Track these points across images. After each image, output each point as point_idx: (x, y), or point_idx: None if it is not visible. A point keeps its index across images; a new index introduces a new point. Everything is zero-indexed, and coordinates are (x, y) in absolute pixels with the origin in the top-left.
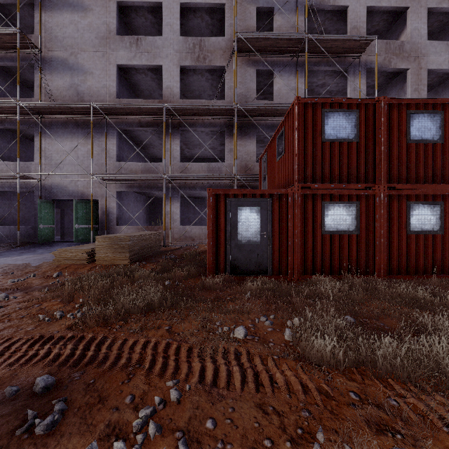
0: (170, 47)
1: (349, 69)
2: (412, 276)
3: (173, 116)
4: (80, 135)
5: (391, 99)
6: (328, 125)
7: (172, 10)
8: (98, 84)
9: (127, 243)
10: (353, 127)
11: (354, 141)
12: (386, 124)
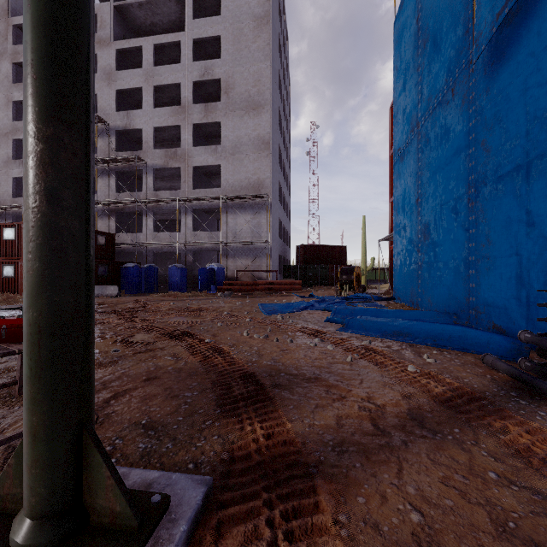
0: None
1: (143, 170)
2: None
3: None
4: None
5: None
6: (5, 234)
7: None
8: (3, 190)
9: None
10: (14, 234)
11: (14, 240)
12: None
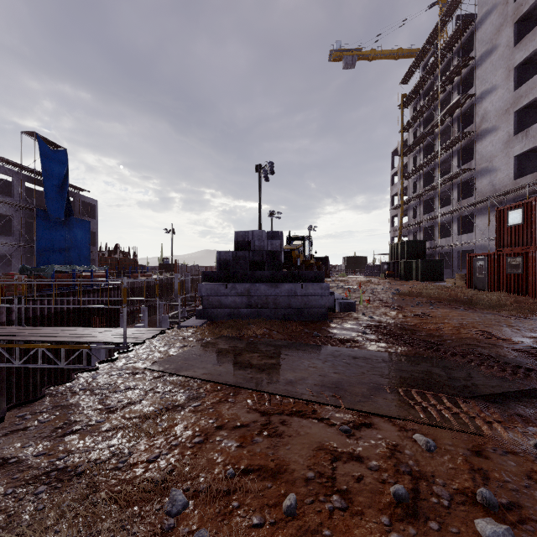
0: None
1: None
2: None
3: None
4: (494, 212)
5: None
6: (509, 218)
7: None
8: (503, 175)
9: (464, 277)
10: (520, 216)
11: (521, 224)
12: (536, 211)
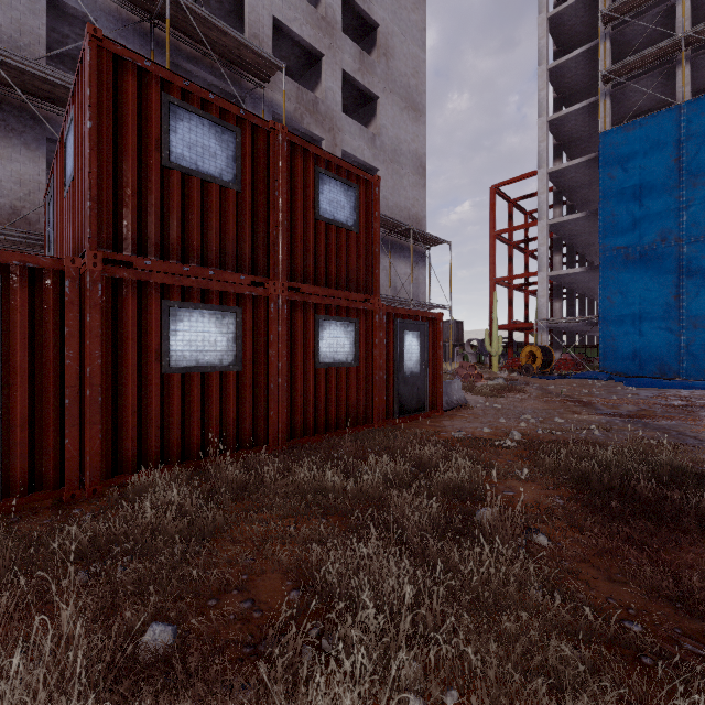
0: None
1: (248, 100)
2: (322, 435)
3: None
4: None
5: (294, 136)
6: (178, 135)
7: None
8: None
9: None
10: (230, 159)
11: (233, 188)
12: (287, 176)
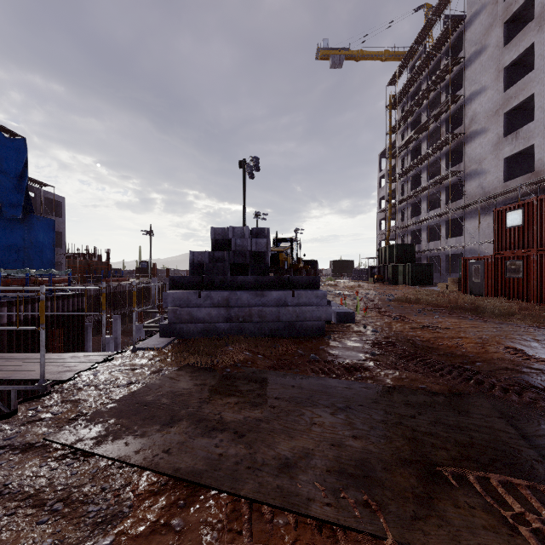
0: (540, 126)
1: None
2: None
3: (539, 183)
4: (483, 215)
5: (541, 196)
6: (508, 219)
7: (542, 94)
8: (492, 177)
9: (457, 281)
10: (521, 217)
11: (521, 225)
12: (538, 212)
